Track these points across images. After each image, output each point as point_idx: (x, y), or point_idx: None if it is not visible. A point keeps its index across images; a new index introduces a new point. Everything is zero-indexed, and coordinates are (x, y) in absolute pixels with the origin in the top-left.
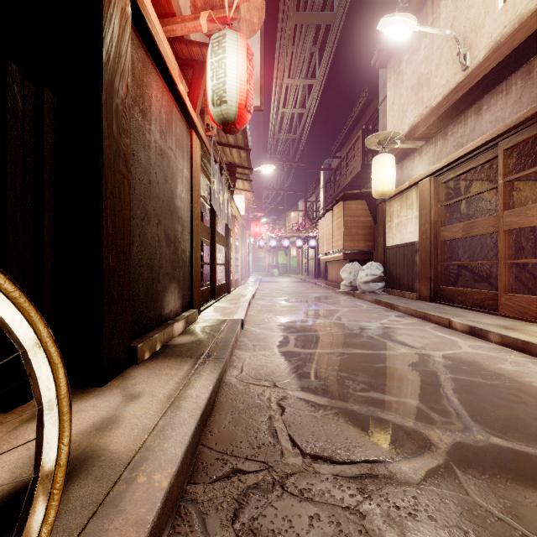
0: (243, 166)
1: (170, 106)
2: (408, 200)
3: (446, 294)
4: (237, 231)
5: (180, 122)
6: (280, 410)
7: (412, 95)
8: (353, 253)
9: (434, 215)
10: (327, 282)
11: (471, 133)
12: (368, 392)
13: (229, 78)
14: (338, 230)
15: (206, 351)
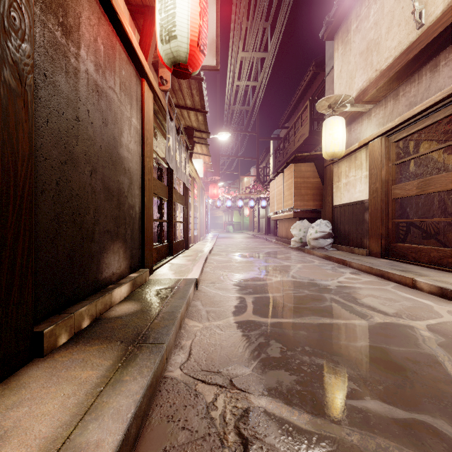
0: (201, 130)
1: (112, 41)
2: (357, 161)
3: (398, 250)
4: (196, 192)
5: (127, 65)
6: (240, 447)
7: (360, 61)
8: (303, 212)
9: (385, 173)
10: (277, 238)
11: (426, 91)
12: (363, 398)
13: (179, 10)
14: (288, 190)
15: (145, 329)
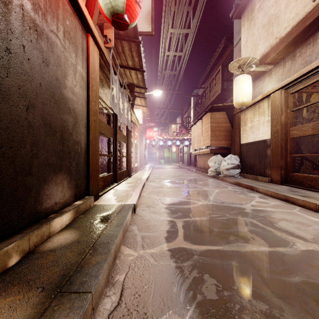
0: (140, 86)
1: None
2: (260, 109)
3: (296, 179)
4: (137, 134)
5: (72, 17)
6: None
7: (263, 32)
8: (217, 149)
9: (284, 118)
10: (197, 168)
11: None
12: None
13: None
14: (206, 132)
15: (74, 267)
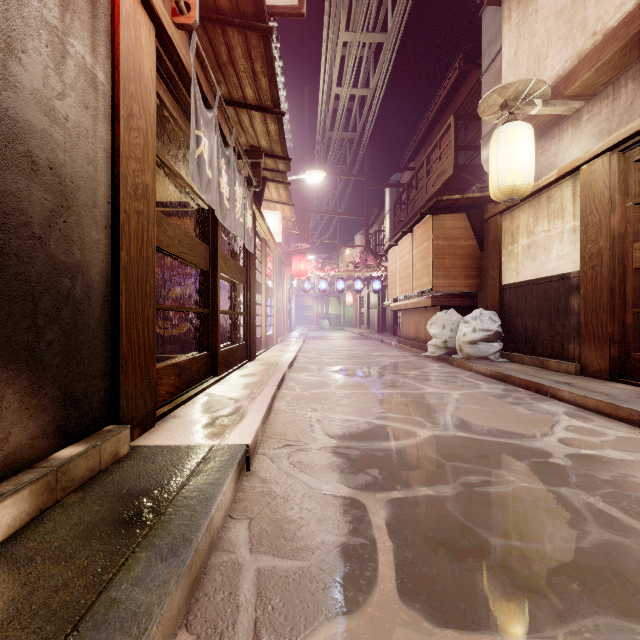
0: (275, 154)
1: None
2: (552, 204)
3: None
4: (271, 265)
5: None
6: None
7: (559, 25)
8: (447, 296)
9: (618, 221)
10: (401, 339)
11: None
12: None
13: None
14: (422, 261)
15: None
